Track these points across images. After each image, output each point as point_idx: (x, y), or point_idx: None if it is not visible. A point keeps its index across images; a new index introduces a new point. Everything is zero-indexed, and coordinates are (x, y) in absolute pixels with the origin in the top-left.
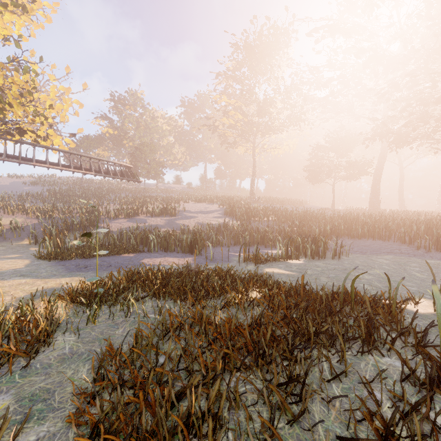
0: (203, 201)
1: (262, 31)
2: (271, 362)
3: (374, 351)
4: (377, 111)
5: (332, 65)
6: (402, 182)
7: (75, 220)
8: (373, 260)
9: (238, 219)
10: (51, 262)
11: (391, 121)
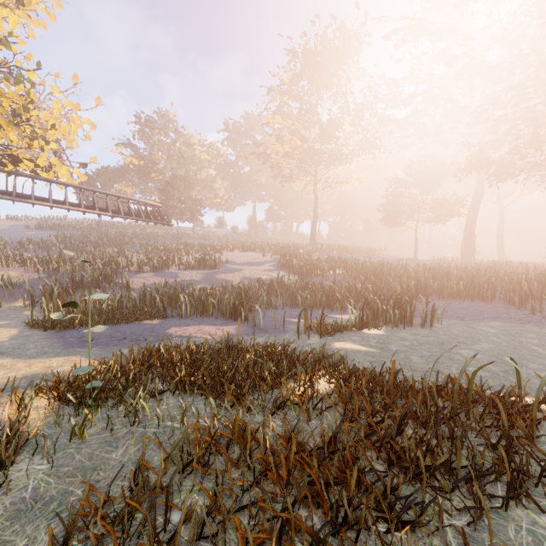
0: (251, 249)
1: (326, 34)
2: (359, 533)
3: (523, 499)
4: (472, 135)
5: (415, 76)
6: (501, 225)
7: (85, 274)
8: (476, 329)
9: (296, 273)
10: (46, 333)
11: (491, 148)
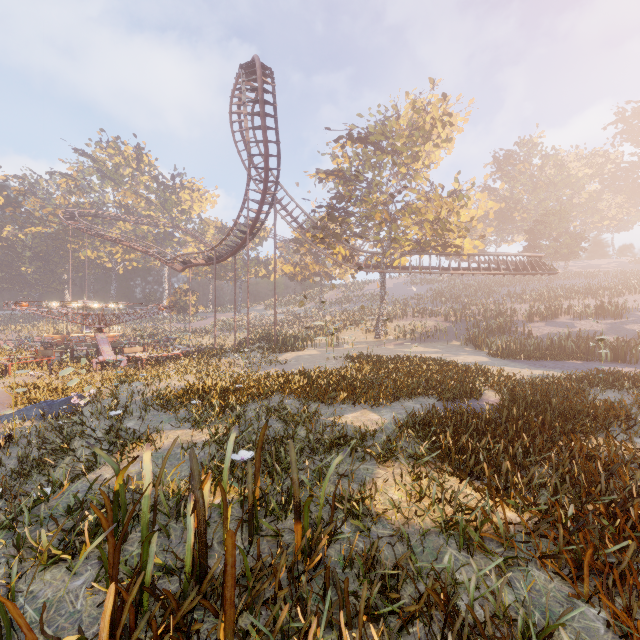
0: None
1: None
2: None
3: None
4: None
5: None
6: None
7: (491, 324)
8: None
9: None
10: (506, 360)
11: None
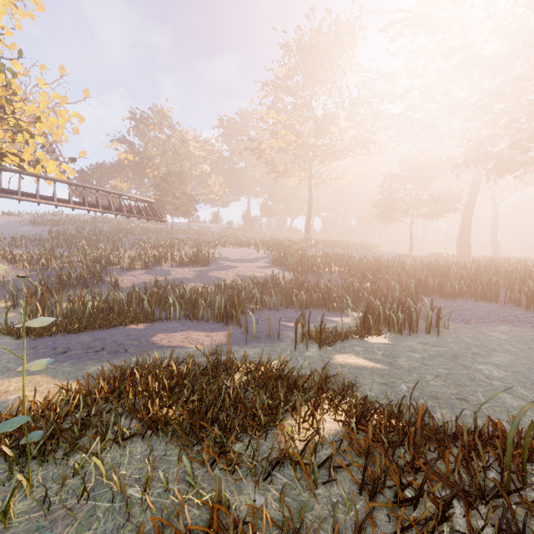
0: (246, 245)
1: (320, 28)
2: None
3: None
4: (469, 129)
5: (410, 71)
6: (495, 221)
7: (73, 272)
8: (486, 335)
9: (291, 270)
10: (18, 342)
11: (490, 142)
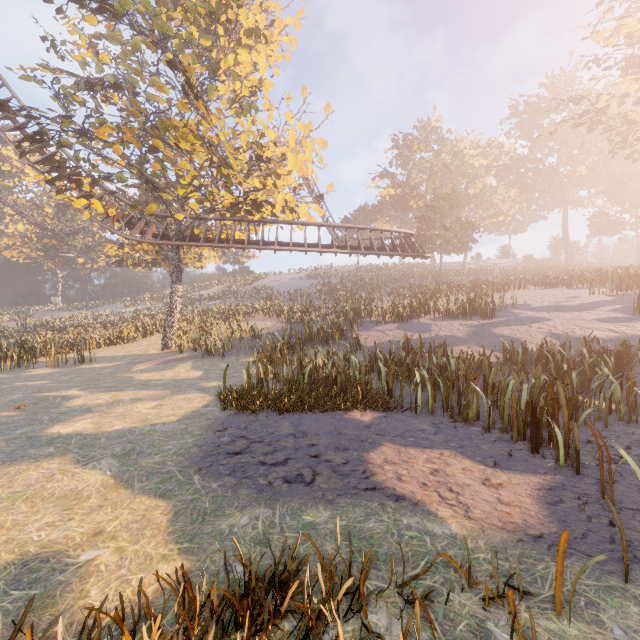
0: (562, 284)
1: None
2: None
3: None
4: None
5: None
6: None
7: (316, 326)
8: None
9: None
10: (220, 414)
11: None
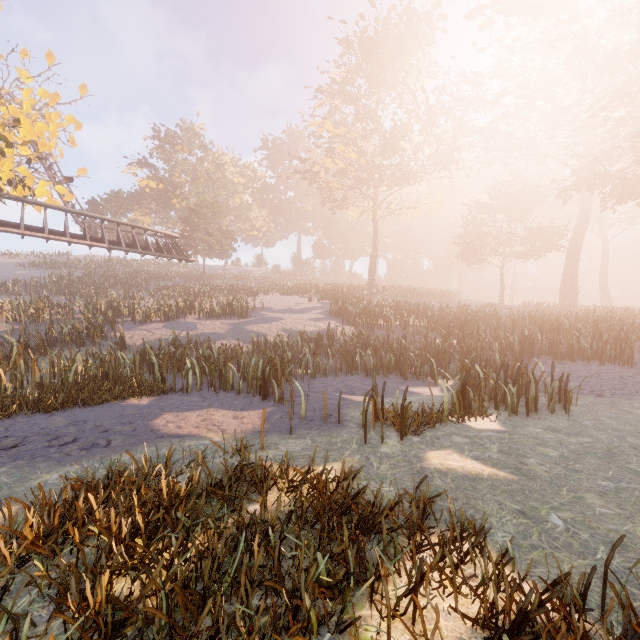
0: (295, 292)
1: (389, 18)
2: None
3: None
4: (578, 144)
5: (503, 71)
6: (605, 262)
7: (66, 326)
8: (633, 414)
9: (352, 323)
10: None
11: (607, 159)
